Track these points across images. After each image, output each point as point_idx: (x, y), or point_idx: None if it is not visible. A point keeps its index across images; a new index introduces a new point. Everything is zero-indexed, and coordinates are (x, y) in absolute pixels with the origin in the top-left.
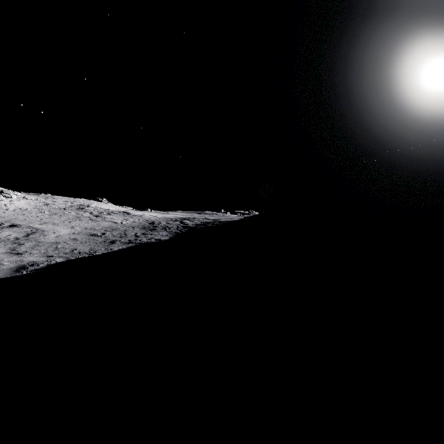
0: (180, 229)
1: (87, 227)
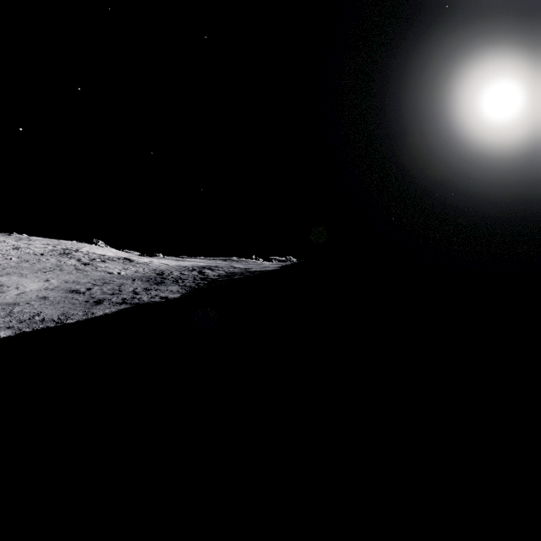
0: (197, 283)
1: (69, 279)
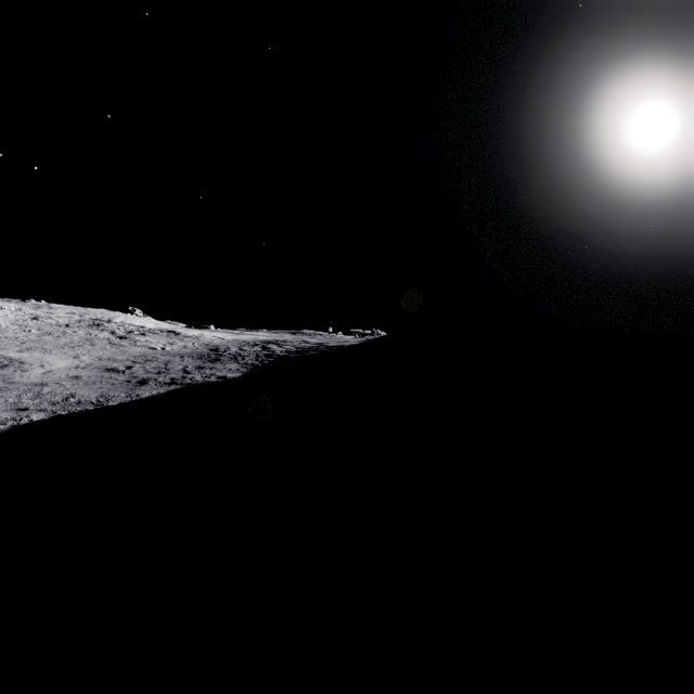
0: (261, 360)
1: (103, 356)
